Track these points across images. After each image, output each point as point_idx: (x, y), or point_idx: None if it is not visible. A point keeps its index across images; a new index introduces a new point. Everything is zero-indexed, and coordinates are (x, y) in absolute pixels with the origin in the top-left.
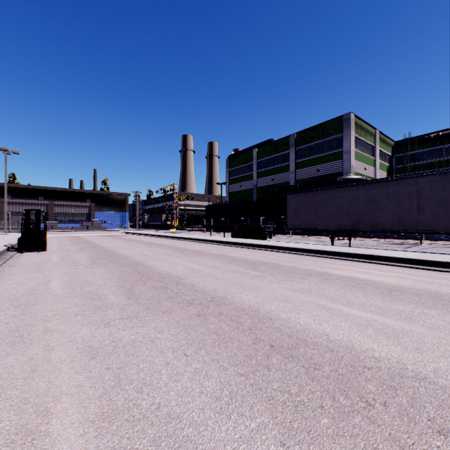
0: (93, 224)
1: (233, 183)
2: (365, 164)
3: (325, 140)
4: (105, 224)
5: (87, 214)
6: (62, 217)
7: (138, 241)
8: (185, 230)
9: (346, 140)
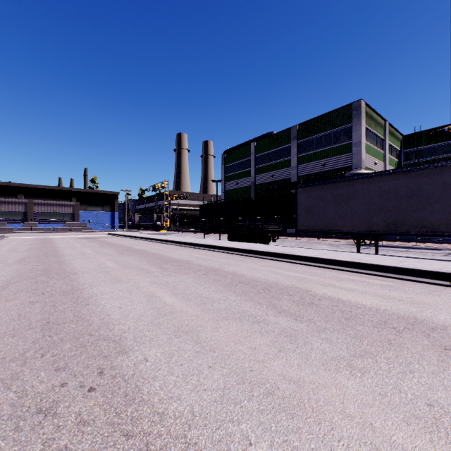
0: (77, 225)
1: (229, 180)
2: (375, 158)
3: (331, 132)
4: (91, 225)
5: (71, 214)
6: (43, 217)
7: (115, 245)
8: (177, 231)
9: (356, 130)
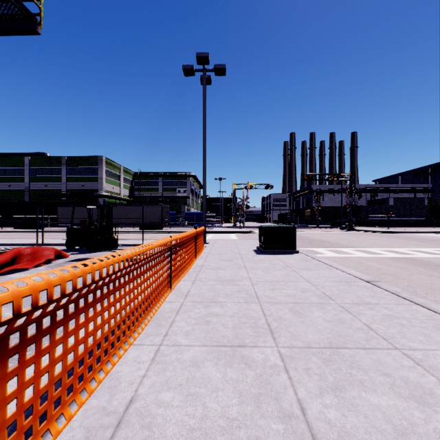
0: None
1: None
2: (114, 185)
3: (88, 168)
4: None
5: None
6: None
7: None
8: None
9: (100, 171)
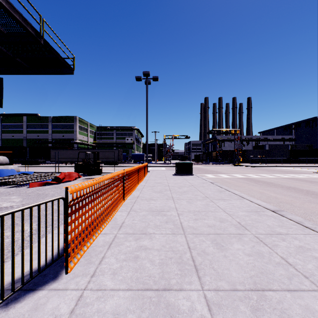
0: None
1: (5, 133)
2: (83, 135)
3: (66, 124)
4: None
5: None
6: None
7: None
8: None
9: (75, 126)
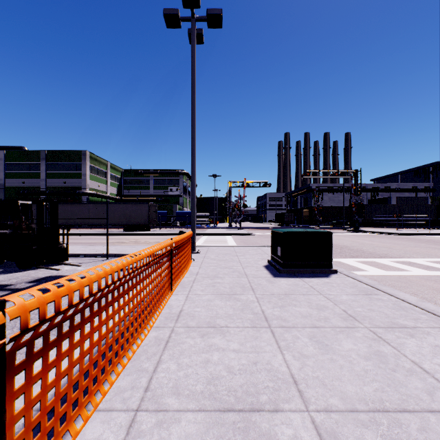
0: None
1: None
2: (99, 183)
3: (70, 163)
4: None
5: None
6: None
7: None
8: None
9: (84, 167)
